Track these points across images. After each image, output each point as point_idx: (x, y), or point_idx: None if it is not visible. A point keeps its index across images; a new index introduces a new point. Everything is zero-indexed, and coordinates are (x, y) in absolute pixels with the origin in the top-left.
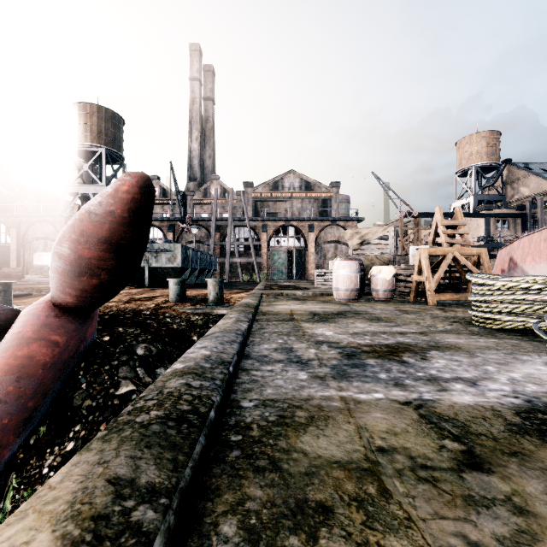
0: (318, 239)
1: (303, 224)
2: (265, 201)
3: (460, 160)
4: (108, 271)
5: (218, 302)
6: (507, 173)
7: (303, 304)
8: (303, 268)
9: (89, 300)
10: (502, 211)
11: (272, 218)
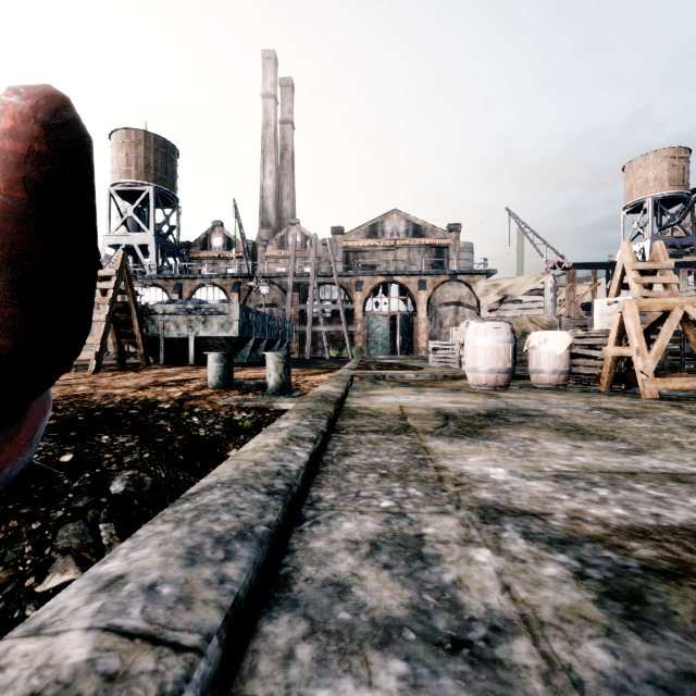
0: (431, 301)
1: (411, 280)
2: (359, 251)
3: (630, 190)
4: (10, 330)
5: (282, 390)
6: None
7: (420, 394)
8: (411, 340)
9: None
10: (695, 259)
11: (368, 272)
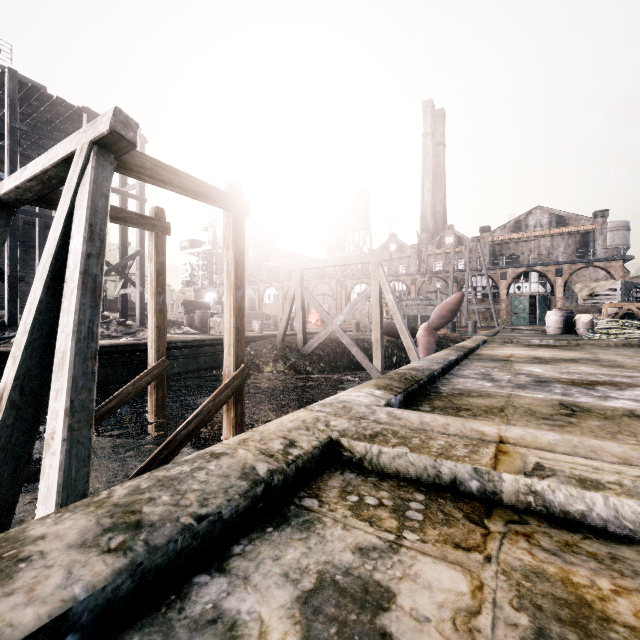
0: (568, 283)
1: (549, 268)
2: (504, 243)
3: None
4: (448, 318)
5: (473, 333)
6: None
7: (523, 334)
8: None
9: (440, 326)
10: None
11: (511, 266)
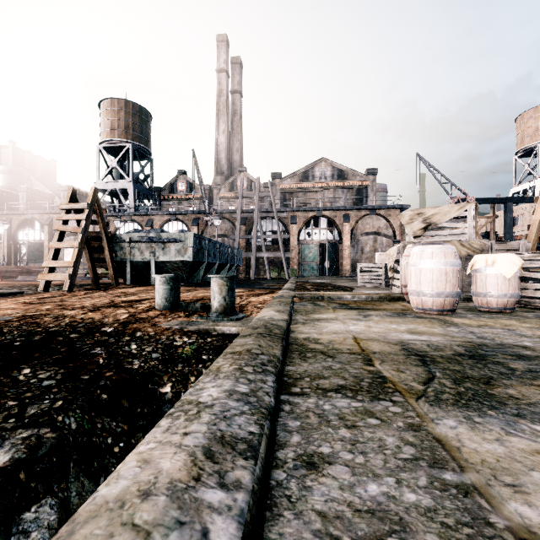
0: (354, 231)
1: (337, 214)
2: (294, 192)
3: (521, 137)
4: None
5: (226, 312)
6: None
7: (368, 320)
8: (337, 264)
9: None
10: None
11: (302, 208)
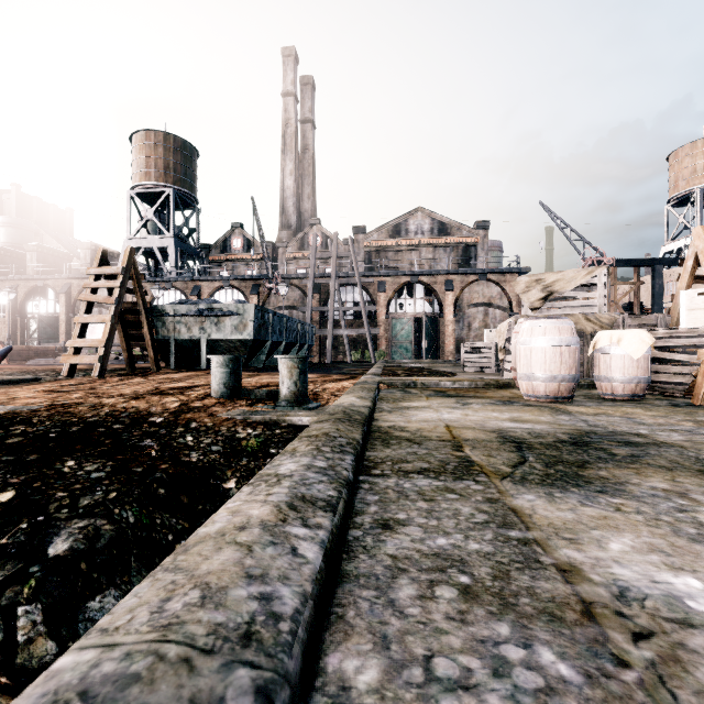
0: (459, 301)
1: (438, 280)
2: (382, 251)
3: (675, 181)
4: None
5: (297, 400)
6: None
7: (466, 408)
8: (437, 343)
9: None
10: None
11: (392, 272)
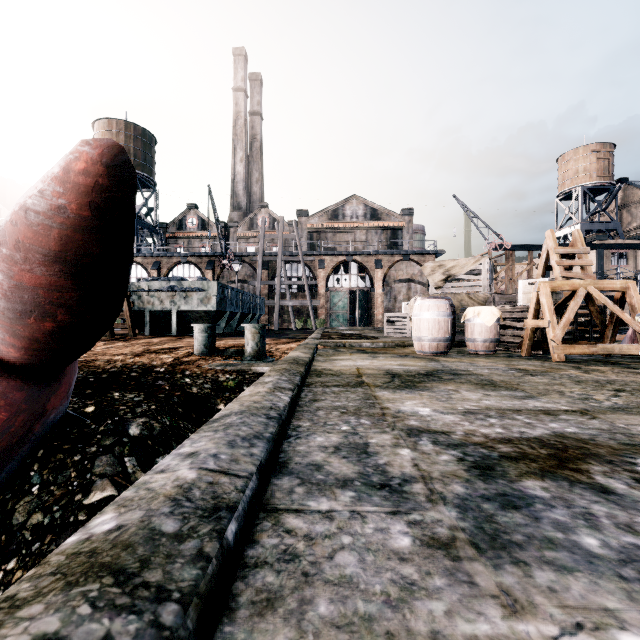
0: (387, 278)
1: (369, 259)
2: (322, 232)
3: (562, 180)
4: (68, 308)
5: (258, 356)
6: (622, 195)
7: (374, 359)
8: (369, 313)
9: (45, 354)
10: (618, 241)
11: (330, 252)
